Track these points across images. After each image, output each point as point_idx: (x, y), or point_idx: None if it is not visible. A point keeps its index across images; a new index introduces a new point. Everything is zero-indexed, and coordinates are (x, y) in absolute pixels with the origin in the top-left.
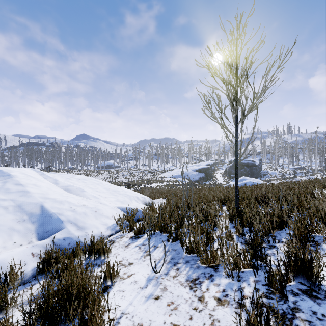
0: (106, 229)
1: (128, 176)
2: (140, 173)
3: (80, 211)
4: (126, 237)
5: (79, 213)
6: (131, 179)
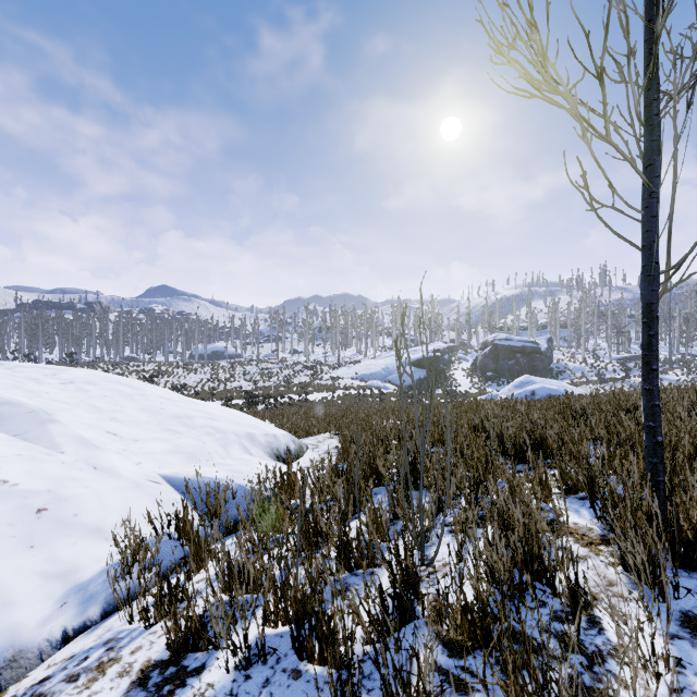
0: (51, 608)
1: (256, 376)
2: (285, 369)
3: None
4: (120, 667)
5: None
6: (263, 382)
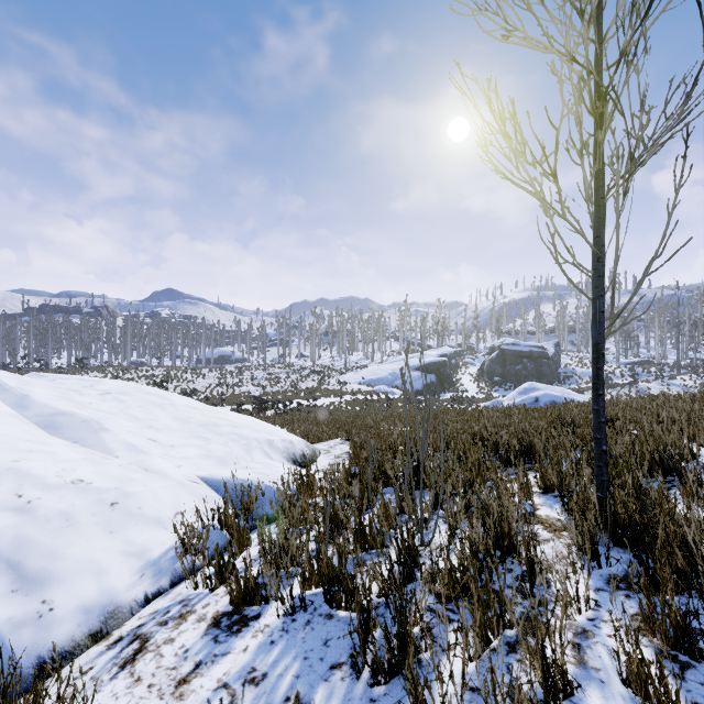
0: (134, 577)
1: (263, 381)
2: (293, 374)
3: (49, 509)
4: (197, 616)
5: (45, 515)
6: (271, 387)
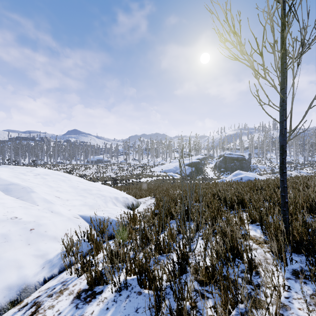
0: (38, 269)
1: (117, 171)
2: (130, 167)
3: None
4: (68, 291)
5: None
6: (120, 173)
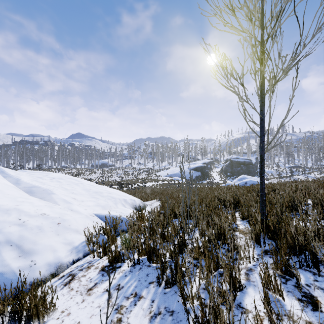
0: (68, 253)
1: (122, 175)
2: (135, 172)
3: (32, 225)
4: (94, 267)
5: (30, 227)
6: (125, 177)
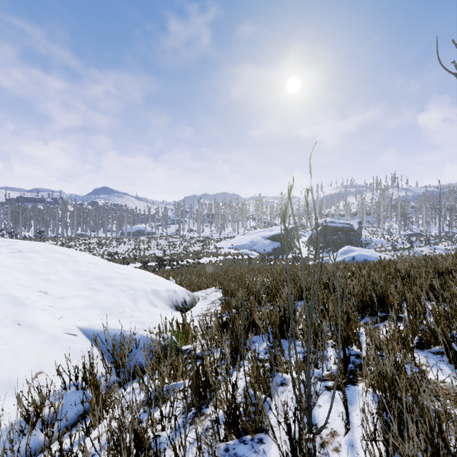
0: None
1: (165, 247)
2: (185, 242)
3: None
4: None
5: None
6: (170, 250)
